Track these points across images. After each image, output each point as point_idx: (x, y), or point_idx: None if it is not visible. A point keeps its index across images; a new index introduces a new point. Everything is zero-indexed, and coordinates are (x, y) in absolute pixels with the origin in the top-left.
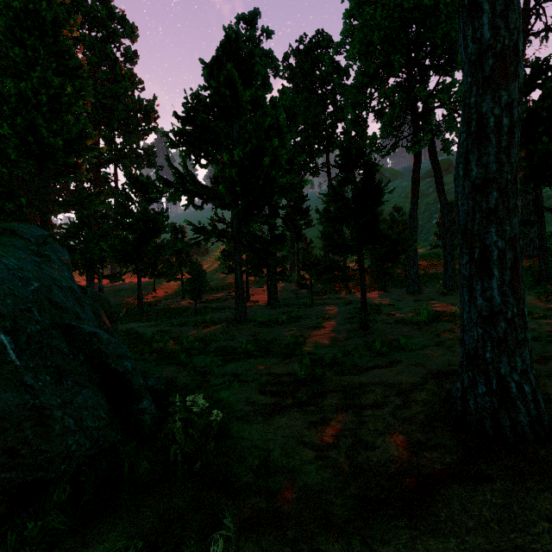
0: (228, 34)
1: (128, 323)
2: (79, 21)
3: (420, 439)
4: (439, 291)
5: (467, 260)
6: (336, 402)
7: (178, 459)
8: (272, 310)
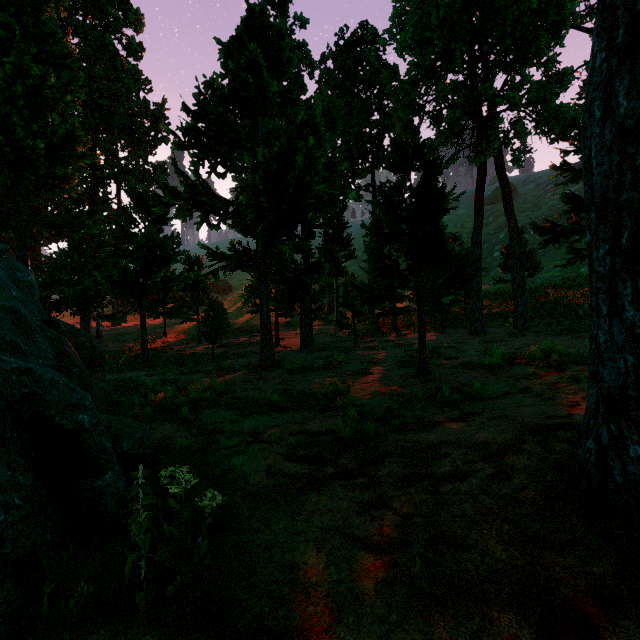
0: (250, 7)
1: (129, 371)
2: None
3: (539, 531)
4: (508, 332)
5: (608, 249)
6: (398, 471)
7: (141, 575)
8: (306, 355)
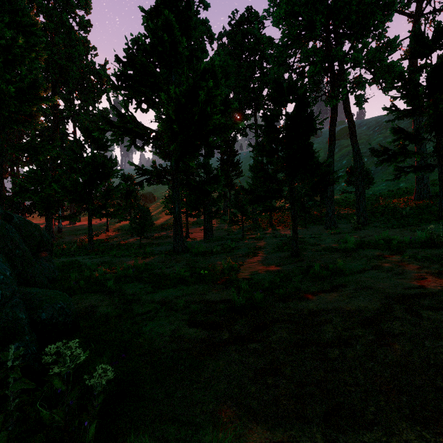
0: None
1: (78, 256)
2: None
3: (440, 405)
4: (353, 226)
5: None
6: (286, 337)
7: None
8: (207, 244)
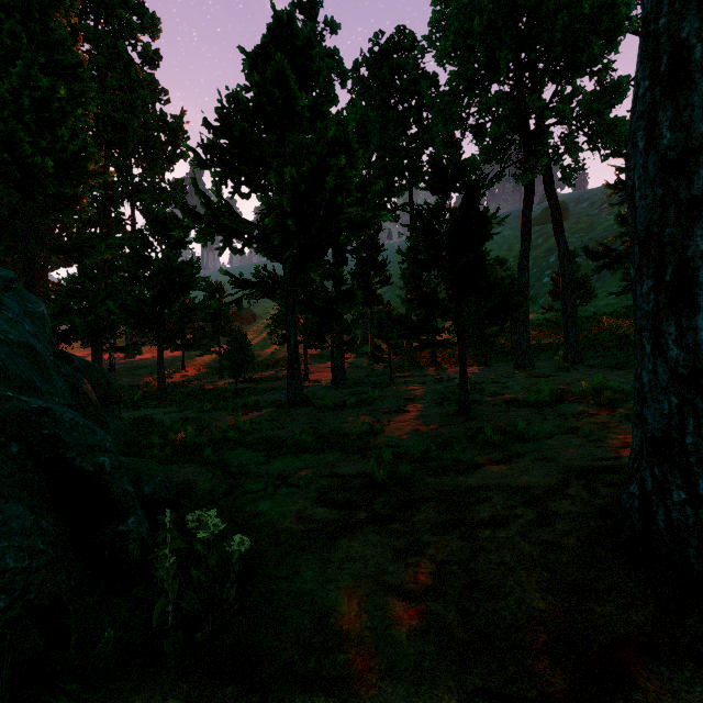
0: (277, 14)
1: (145, 408)
2: (78, 3)
3: (578, 579)
4: (558, 365)
5: (651, 285)
6: (434, 516)
7: (168, 622)
8: (337, 391)
